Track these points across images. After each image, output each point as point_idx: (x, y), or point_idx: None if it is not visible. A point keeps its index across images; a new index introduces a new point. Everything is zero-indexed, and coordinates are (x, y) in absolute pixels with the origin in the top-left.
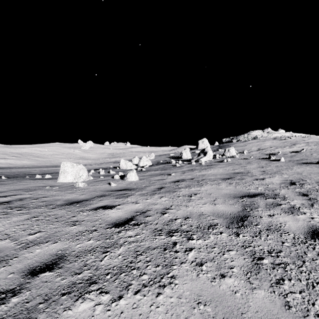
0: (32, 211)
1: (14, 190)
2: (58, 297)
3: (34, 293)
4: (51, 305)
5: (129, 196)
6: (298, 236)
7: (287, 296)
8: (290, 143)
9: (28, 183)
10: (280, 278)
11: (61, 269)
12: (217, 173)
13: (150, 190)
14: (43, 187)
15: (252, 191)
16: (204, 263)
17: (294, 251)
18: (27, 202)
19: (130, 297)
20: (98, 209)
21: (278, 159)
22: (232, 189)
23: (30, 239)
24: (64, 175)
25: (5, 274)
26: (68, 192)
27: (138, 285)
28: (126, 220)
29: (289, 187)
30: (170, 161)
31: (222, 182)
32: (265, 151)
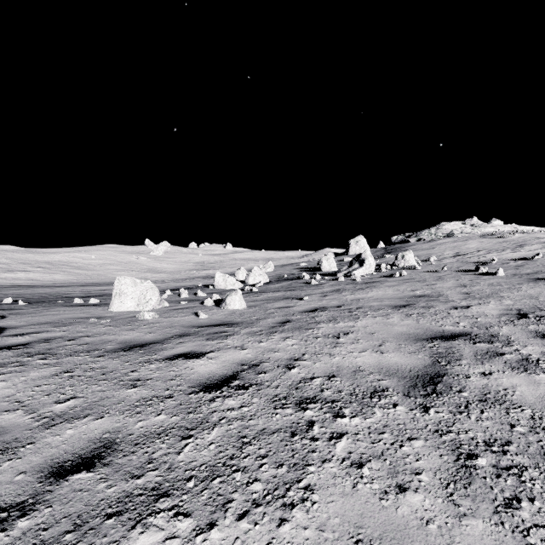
0: (63, 360)
1: (36, 324)
2: (100, 522)
3: (57, 512)
4: (87, 536)
5: (229, 336)
6: (541, 414)
7: (530, 534)
8: (513, 243)
9: (60, 312)
10: (513, 497)
11: (108, 467)
12: (383, 296)
13: (267, 325)
14: (85, 319)
15: (448, 329)
16: (365, 463)
17: (536, 444)
18: (56, 345)
19: (230, 525)
20: (176, 359)
21: (493, 271)
22: (411, 324)
23: (57, 410)
24: (119, 299)
25: (11, 475)
26: (125, 328)
27: (245, 502)
28: (225, 379)
29: (516, 322)
30: (301, 276)
31: (393, 312)
32: (468, 258)
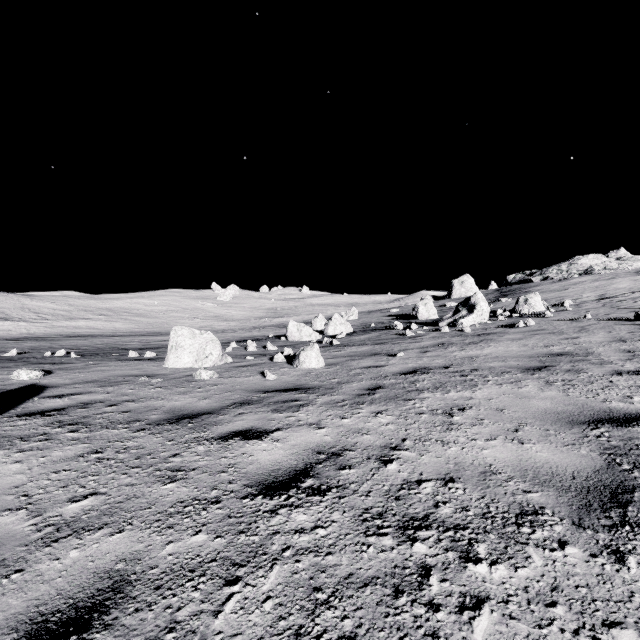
0: (96, 434)
1: (81, 383)
2: None
3: None
4: None
5: (302, 407)
6: None
7: None
8: None
9: (111, 367)
10: None
11: (108, 632)
12: (505, 353)
13: (351, 392)
14: (135, 378)
15: (618, 407)
16: None
17: None
18: (94, 412)
19: None
20: (231, 439)
21: None
22: (557, 397)
23: (68, 513)
24: (176, 354)
25: None
26: (177, 390)
27: None
28: (293, 475)
29: None
30: (392, 325)
31: (525, 377)
32: (619, 302)
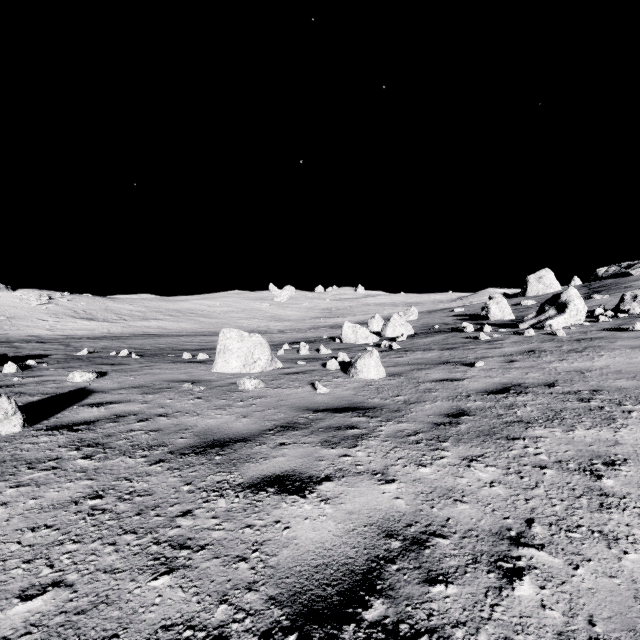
0: (108, 464)
1: (127, 388)
2: None
3: None
4: None
5: (361, 440)
6: None
7: None
8: None
9: (161, 370)
10: None
11: None
12: (629, 366)
13: (424, 419)
14: (180, 384)
15: None
16: None
17: None
18: (121, 429)
19: None
20: (263, 489)
21: None
22: None
23: (3, 626)
24: (223, 358)
25: None
26: (216, 403)
27: None
28: (349, 585)
29: None
30: (459, 326)
31: None
32: None
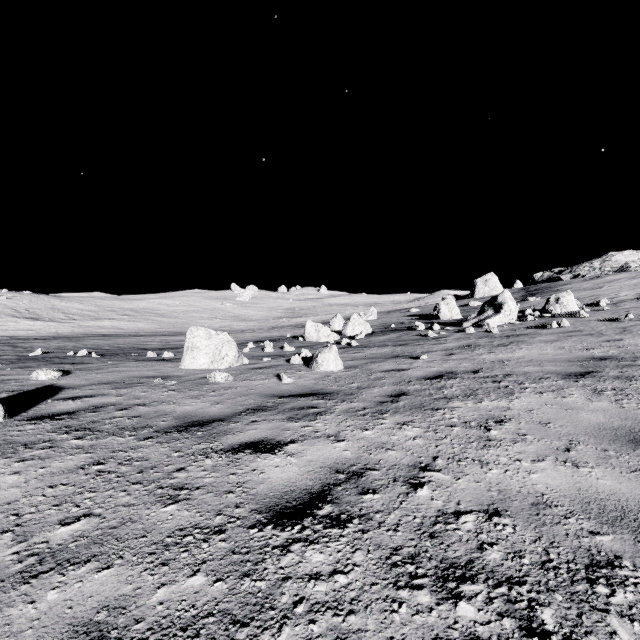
0: (101, 442)
1: (97, 384)
2: None
3: None
4: None
5: (319, 416)
6: None
7: None
8: None
9: (128, 368)
10: None
11: None
12: (539, 356)
13: (372, 399)
14: (150, 379)
15: None
16: None
17: None
18: (104, 416)
19: None
20: (241, 451)
21: None
22: (610, 410)
23: (55, 539)
24: (191, 355)
25: None
26: (190, 394)
27: None
28: (308, 499)
29: None
30: (413, 325)
31: (568, 385)
32: None
